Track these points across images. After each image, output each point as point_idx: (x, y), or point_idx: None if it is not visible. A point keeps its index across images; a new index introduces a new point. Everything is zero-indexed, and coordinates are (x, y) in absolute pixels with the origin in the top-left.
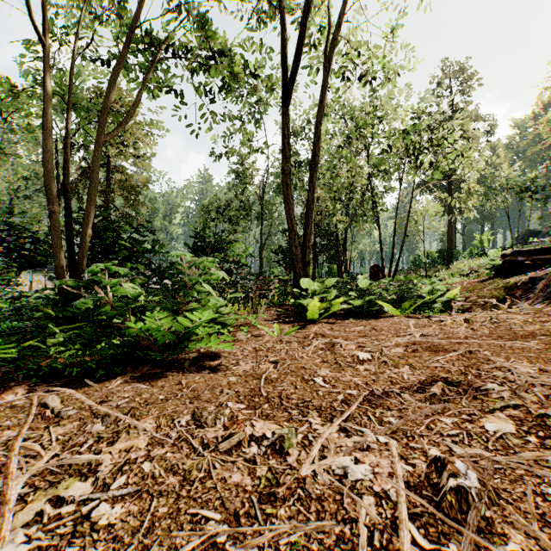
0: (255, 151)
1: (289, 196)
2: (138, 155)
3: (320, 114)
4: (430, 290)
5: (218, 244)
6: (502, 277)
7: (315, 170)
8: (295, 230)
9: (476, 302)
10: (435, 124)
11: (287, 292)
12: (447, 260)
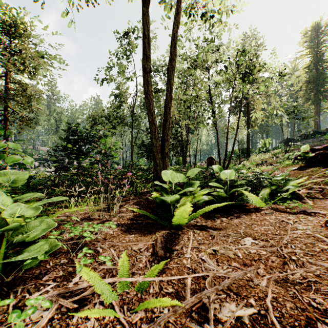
0: (127, 78)
1: (150, 93)
2: (35, 73)
3: (177, 26)
4: (282, 179)
5: (89, 137)
6: (320, 166)
7: (172, 73)
8: (155, 124)
9: (312, 188)
10: (258, 52)
11: (149, 178)
12: (246, 155)
